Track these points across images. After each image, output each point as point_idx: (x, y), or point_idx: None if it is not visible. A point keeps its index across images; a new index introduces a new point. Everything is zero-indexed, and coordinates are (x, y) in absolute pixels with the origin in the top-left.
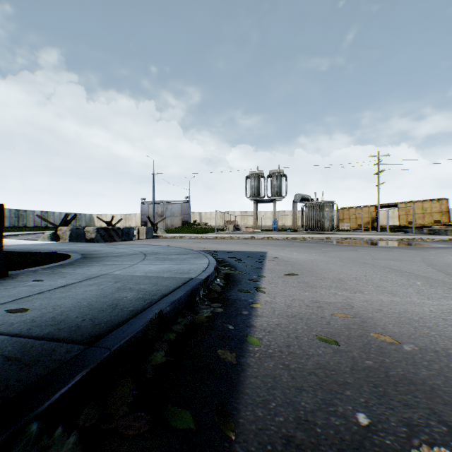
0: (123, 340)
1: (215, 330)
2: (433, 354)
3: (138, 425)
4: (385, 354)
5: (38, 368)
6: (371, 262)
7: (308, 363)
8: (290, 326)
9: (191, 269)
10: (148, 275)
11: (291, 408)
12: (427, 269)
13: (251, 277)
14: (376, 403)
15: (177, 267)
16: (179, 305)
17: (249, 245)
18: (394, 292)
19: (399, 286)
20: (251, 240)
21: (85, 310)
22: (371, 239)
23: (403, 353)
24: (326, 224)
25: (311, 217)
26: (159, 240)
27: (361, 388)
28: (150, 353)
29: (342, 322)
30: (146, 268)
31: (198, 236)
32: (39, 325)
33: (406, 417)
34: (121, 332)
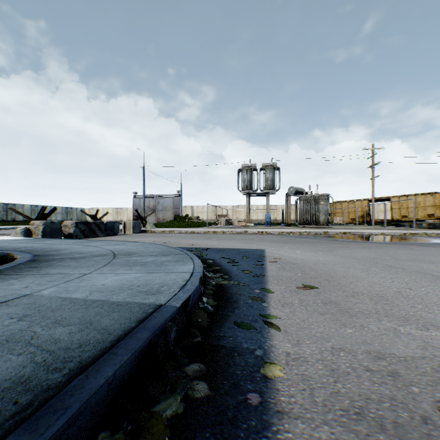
0: None
1: None
2: None
3: None
4: None
5: None
6: (397, 264)
7: None
8: None
9: (164, 283)
10: (91, 299)
11: None
12: None
13: (252, 291)
14: None
15: (146, 279)
16: (110, 392)
17: (243, 241)
18: None
19: None
20: (245, 235)
21: None
22: (371, 233)
23: None
24: (321, 218)
25: (305, 211)
26: (146, 235)
27: None
28: None
29: None
30: (99, 282)
31: (188, 231)
32: None
33: None
34: None
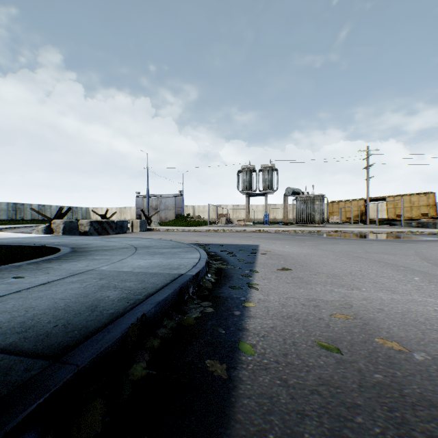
0: (95, 352)
1: (204, 335)
2: None
3: None
4: (395, 366)
5: None
6: (364, 256)
7: (309, 377)
8: (286, 329)
9: (181, 264)
10: (136, 271)
11: None
12: (422, 263)
13: (243, 272)
14: (395, 435)
15: (167, 262)
16: (165, 305)
17: (241, 238)
18: (393, 288)
19: (397, 282)
20: (243, 233)
21: (60, 313)
22: (361, 231)
23: (415, 364)
24: (317, 218)
25: (301, 211)
26: (153, 233)
27: (374, 413)
28: (129, 365)
29: (342, 324)
30: (135, 263)
31: (191, 229)
32: (4, 333)
33: None
34: (95, 342)
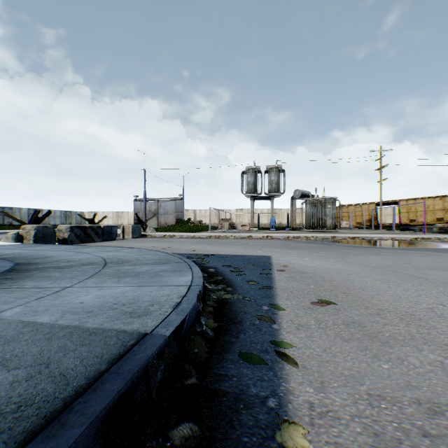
0: None
1: None
2: None
3: None
4: None
5: None
6: (418, 273)
7: None
8: None
9: (155, 300)
10: (60, 323)
11: None
12: None
13: (260, 308)
14: None
15: (134, 294)
16: None
17: (247, 246)
18: None
19: None
20: (249, 240)
21: None
22: (381, 238)
23: None
24: (328, 222)
25: (311, 215)
26: (146, 240)
27: None
28: None
29: None
30: (77, 299)
31: (190, 236)
32: None
33: None
34: None
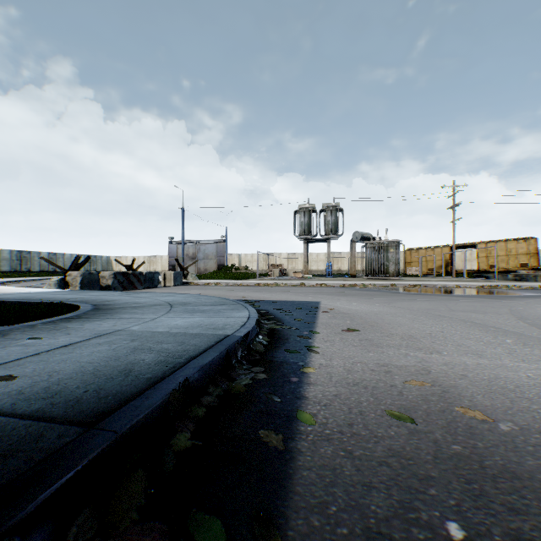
0: (134, 419)
1: (256, 403)
2: (539, 435)
3: (150, 540)
4: (476, 436)
5: (17, 460)
6: (447, 314)
7: (377, 448)
8: (352, 398)
9: (226, 323)
10: (173, 332)
11: (357, 514)
12: (517, 323)
13: (302, 333)
14: (472, 507)
15: (210, 321)
16: (210, 370)
17: (298, 293)
18: (480, 352)
19: (485, 345)
20: (301, 287)
21: (89, 377)
22: (445, 286)
23: (500, 434)
24: (391, 269)
25: (372, 260)
26: (190, 287)
27: (450, 485)
28: (172, 435)
29: (417, 392)
30: (171, 323)
31: (236, 283)
32: (28, 399)
33: (514, 528)
34: (133, 408)
